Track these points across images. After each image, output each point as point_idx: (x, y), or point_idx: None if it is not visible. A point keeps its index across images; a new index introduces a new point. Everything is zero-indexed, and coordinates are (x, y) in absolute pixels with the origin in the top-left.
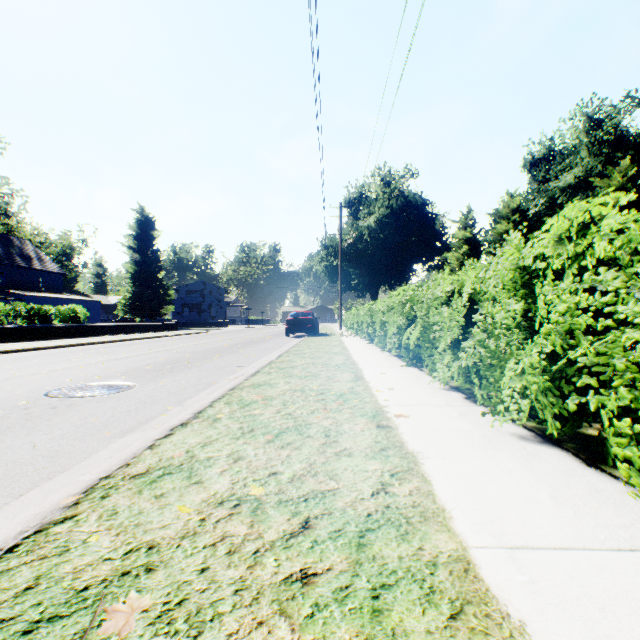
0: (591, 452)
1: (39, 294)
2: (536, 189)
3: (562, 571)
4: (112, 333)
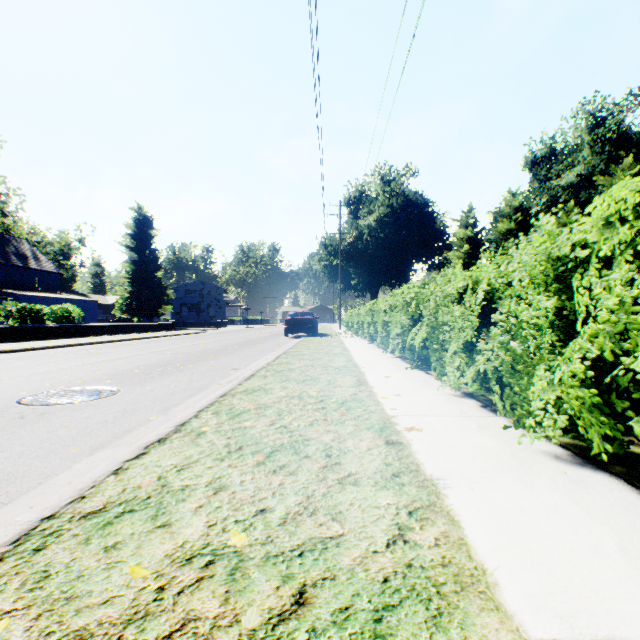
0: None
1: (35, 294)
2: (537, 188)
3: None
4: (107, 333)
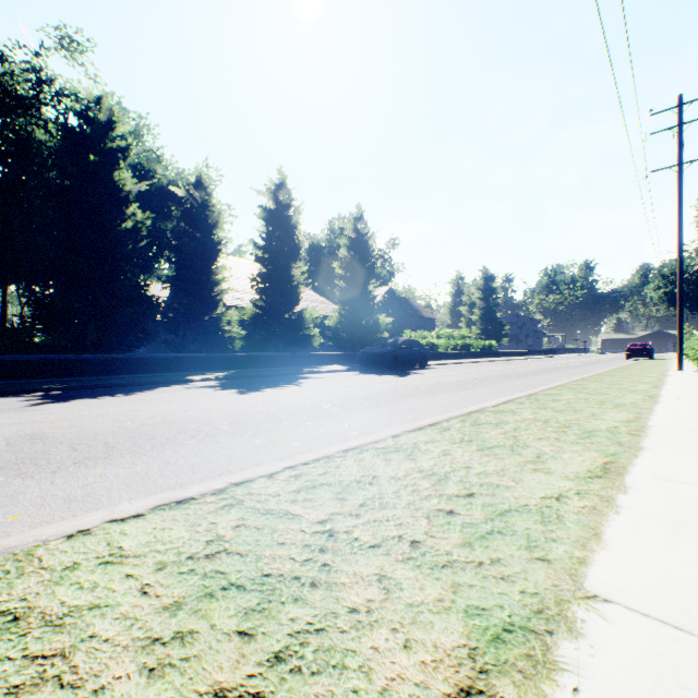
0: None
1: None
2: None
3: None
4: (504, 356)
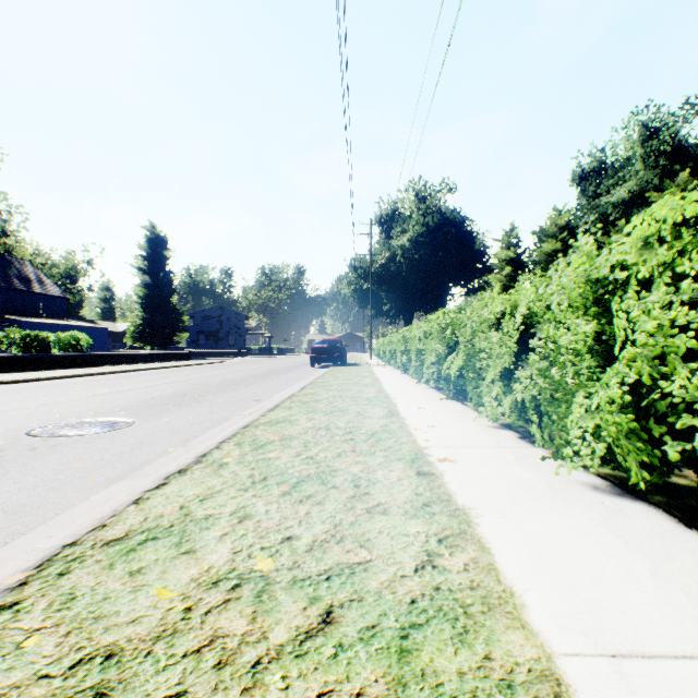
0: (687, 508)
1: (39, 320)
2: (586, 205)
3: (695, 697)
4: (118, 363)
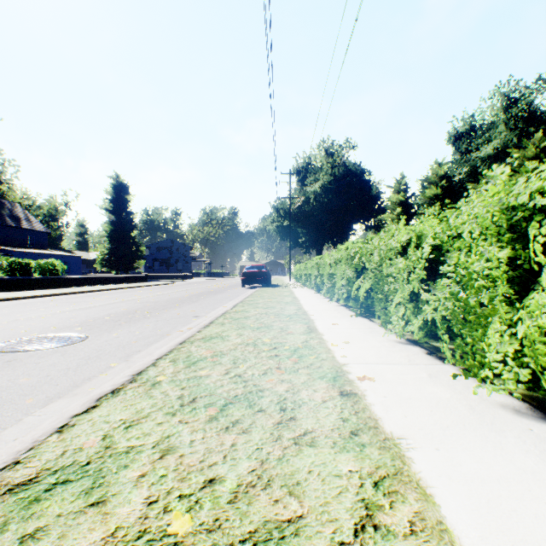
0: None
1: (26, 250)
2: (459, 159)
3: None
4: (87, 284)
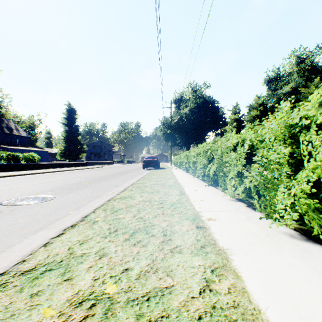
0: None
1: (16, 147)
2: (270, 94)
3: None
4: (52, 167)
